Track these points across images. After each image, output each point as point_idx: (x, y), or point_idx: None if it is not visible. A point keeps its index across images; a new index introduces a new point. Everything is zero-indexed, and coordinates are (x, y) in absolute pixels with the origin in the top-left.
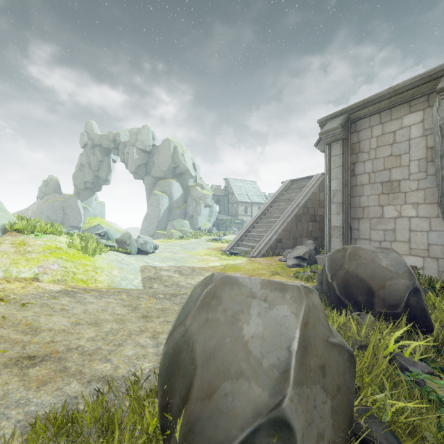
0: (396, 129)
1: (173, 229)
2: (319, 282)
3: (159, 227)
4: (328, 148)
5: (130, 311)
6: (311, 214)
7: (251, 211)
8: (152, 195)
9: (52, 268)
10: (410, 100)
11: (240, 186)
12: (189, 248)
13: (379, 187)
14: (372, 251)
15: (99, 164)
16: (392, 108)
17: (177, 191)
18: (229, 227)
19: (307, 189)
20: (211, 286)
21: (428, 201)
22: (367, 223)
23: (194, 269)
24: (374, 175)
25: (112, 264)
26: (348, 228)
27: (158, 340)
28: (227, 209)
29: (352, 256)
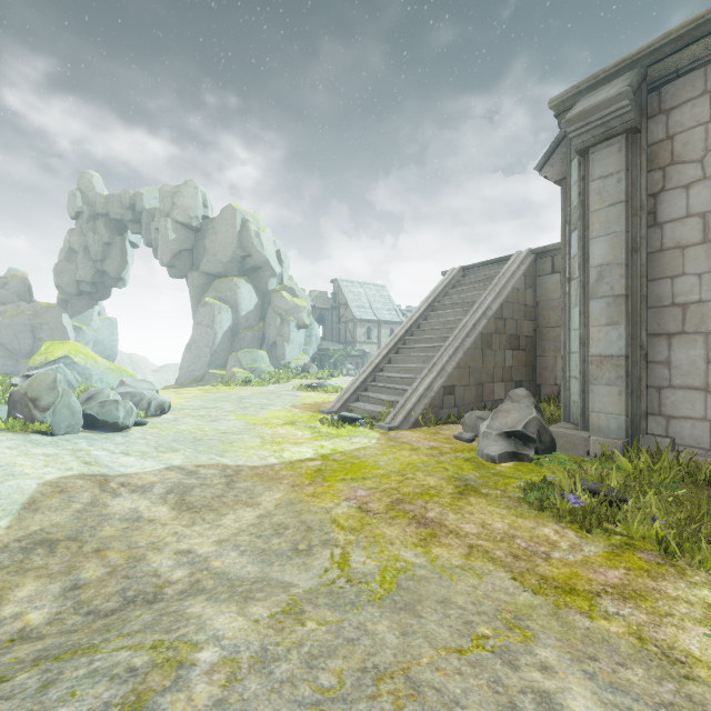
0: None
1: (239, 367)
2: None
3: (215, 364)
4: (579, 164)
5: None
6: (511, 332)
7: (378, 335)
8: (202, 306)
9: None
10: None
11: (359, 294)
12: (253, 404)
13: None
14: None
15: (105, 248)
16: None
17: (247, 298)
18: (340, 362)
19: (502, 281)
20: None
21: None
22: (697, 347)
23: (236, 476)
24: None
25: None
26: (641, 360)
27: None
28: (338, 332)
29: None
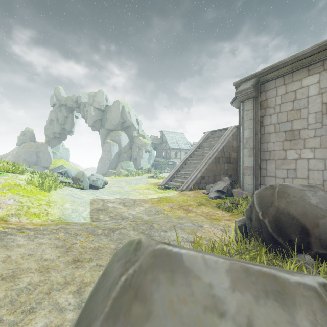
0: (297, 89)
1: (121, 169)
2: (248, 217)
3: (111, 167)
4: (242, 104)
5: (61, 253)
6: (227, 157)
7: (180, 155)
8: (106, 143)
9: (7, 203)
10: (308, 66)
11: (172, 137)
12: (132, 183)
13: (282, 135)
14: (299, 189)
15: (65, 119)
16: (293, 72)
17: (124, 140)
18: (163, 167)
19: (224, 138)
20: (135, 269)
21: (323, 146)
22: (273, 164)
23: (135, 201)
24: (279, 126)
25: (65, 198)
26: (258, 168)
27: (83, 296)
28: (162, 153)
29: (281, 194)
